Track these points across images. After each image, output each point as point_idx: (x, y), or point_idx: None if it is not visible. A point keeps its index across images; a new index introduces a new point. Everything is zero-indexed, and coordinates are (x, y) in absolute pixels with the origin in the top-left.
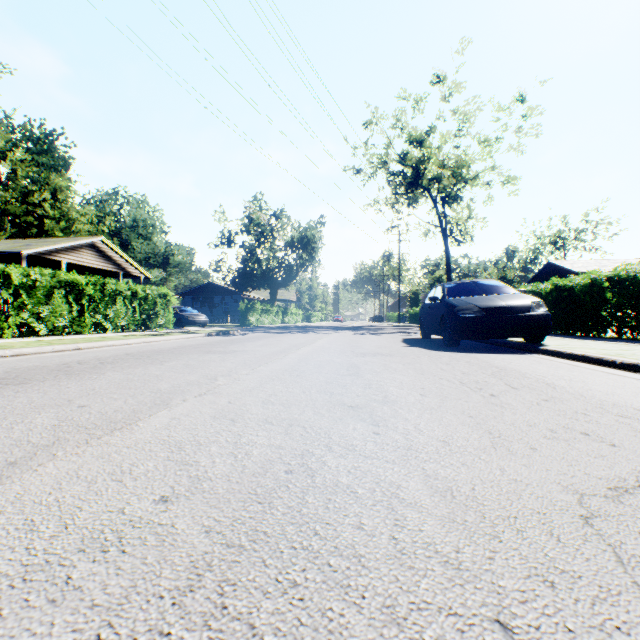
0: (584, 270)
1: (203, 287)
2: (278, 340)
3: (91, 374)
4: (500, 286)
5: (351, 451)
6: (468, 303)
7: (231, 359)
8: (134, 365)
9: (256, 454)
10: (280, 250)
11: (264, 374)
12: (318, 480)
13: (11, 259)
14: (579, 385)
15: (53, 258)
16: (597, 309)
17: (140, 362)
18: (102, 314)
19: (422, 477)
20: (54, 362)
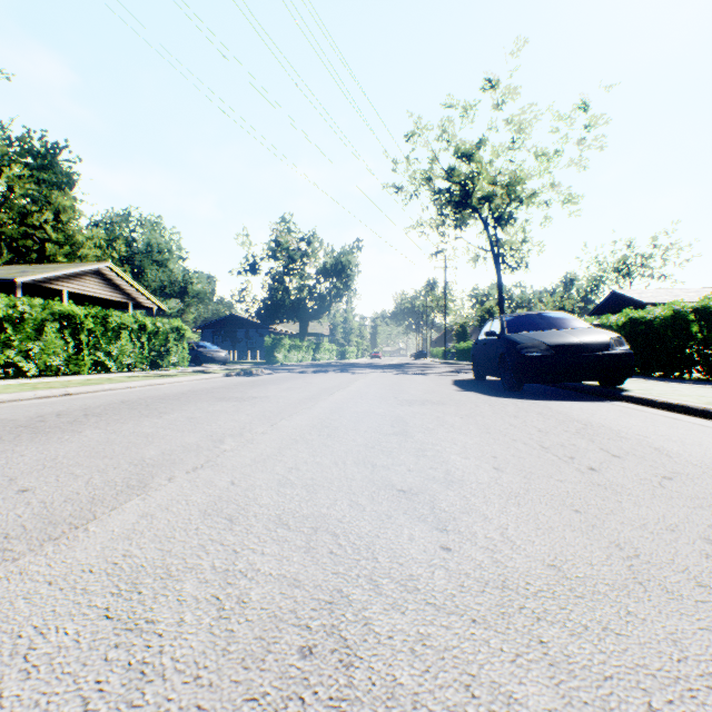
0: (654, 300)
1: (225, 319)
2: (307, 382)
3: (64, 433)
4: (569, 319)
5: (411, 593)
6: (533, 339)
7: (247, 409)
8: (124, 418)
9: (255, 601)
10: (311, 278)
11: (286, 433)
12: (358, 679)
13: (5, 288)
14: (699, 451)
15: (52, 287)
16: (681, 346)
17: (134, 414)
18: (104, 351)
19: (545, 669)
20: (28, 414)
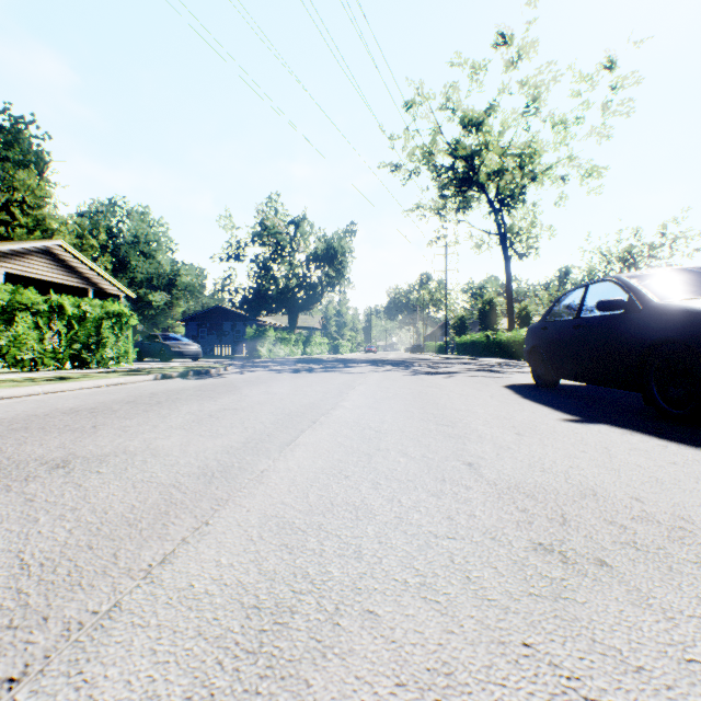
0: None
1: (210, 311)
2: (268, 392)
3: None
4: None
5: None
6: None
7: None
8: None
9: None
10: (301, 266)
11: None
12: None
13: None
14: None
15: None
16: None
17: None
18: None
19: None
20: None
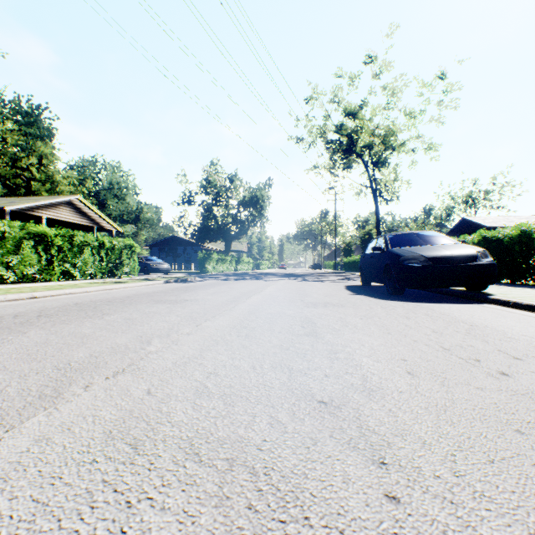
0: (494, 225)
1: (168, 240)
2: (230, 287)
3: (10, 333)
4: (440, 237)
5: None
6: (413, 253)
7: (178, 311)
8: (70, 319)
9: None
10: (233, 208)
11: (208, 333)
12: None
13: None
14: None
15: (34, 214)
16: (526, 258)
17: (80, 315)
18: (71, 263)
19: None
20: None
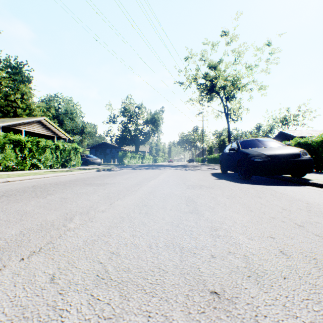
0: (300, 135)
1: (101, 144)
2: (137, 174)
3: None
4: (273, 141)
5: None
6: (257, 152)
7: (100, 191)
8: (22, 198)
9: None
10: (140, 125)
11: (117, 211)
12: None
13: None
14: None
15: (17, 128)
16: None
17: (31, 195)
18: (37, 159)
19: None
20: None
